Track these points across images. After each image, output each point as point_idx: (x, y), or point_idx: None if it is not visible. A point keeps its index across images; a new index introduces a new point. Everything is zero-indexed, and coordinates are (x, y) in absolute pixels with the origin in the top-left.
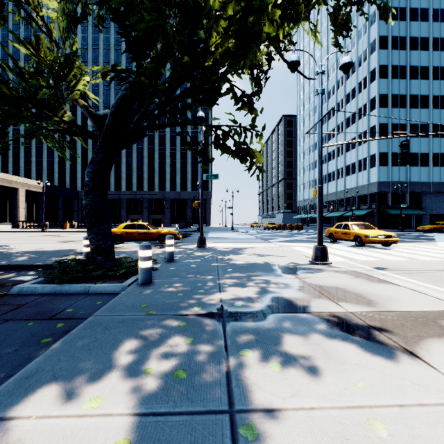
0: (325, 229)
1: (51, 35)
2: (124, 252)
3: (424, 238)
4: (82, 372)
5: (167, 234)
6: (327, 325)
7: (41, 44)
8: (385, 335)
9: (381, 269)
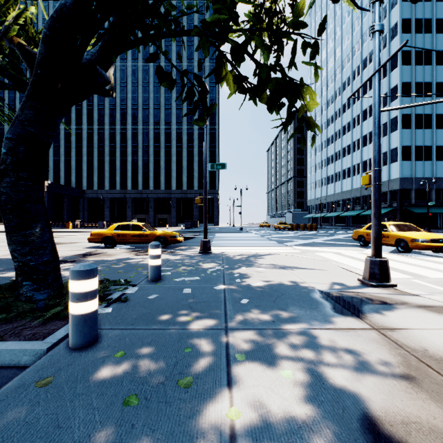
0: (341, 230)
1: None
2: (103, 262)
3: None
4: None
5: (165, 237)
6: None
7: None
8: None
9: None
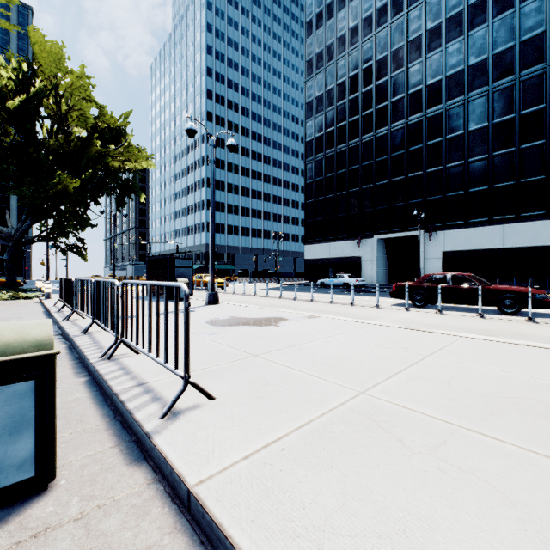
0: None
1: None
2: None
3: None
4: None
5: None
6: None
7: None
8: None
9: None
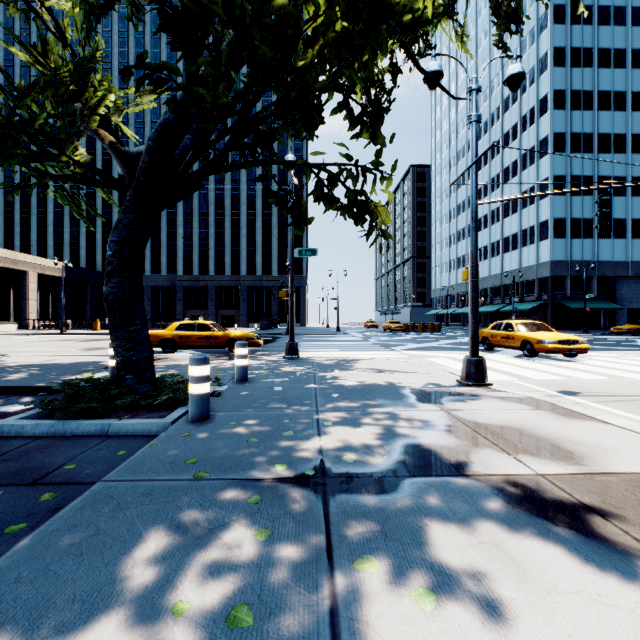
0: None
1: (64, 36)
2: (174, 367)
3: (623, 344)
4: (53, 609)
5: (241, 339)
6: (506, 502)
7: (49, 52)
8: (615, 524)
9: (571, 394)
